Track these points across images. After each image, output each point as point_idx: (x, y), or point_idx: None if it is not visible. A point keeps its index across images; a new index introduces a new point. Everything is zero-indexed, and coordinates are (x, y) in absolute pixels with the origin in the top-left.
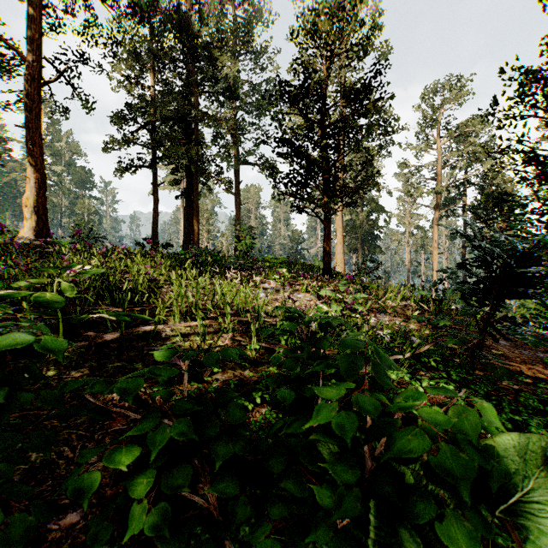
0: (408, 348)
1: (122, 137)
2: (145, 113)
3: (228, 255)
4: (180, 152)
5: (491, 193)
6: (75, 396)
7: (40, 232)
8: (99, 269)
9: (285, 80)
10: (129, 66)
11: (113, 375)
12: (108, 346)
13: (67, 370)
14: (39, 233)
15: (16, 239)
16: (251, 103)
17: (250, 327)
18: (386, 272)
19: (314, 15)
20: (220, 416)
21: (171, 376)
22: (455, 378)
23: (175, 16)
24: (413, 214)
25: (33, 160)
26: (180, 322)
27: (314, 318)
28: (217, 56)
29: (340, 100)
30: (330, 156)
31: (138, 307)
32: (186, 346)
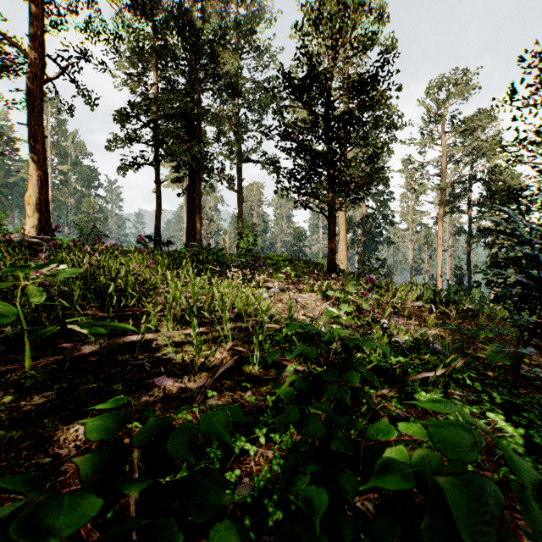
0: (441, 365)
1: (125, 135)
2: (147, 111)
3: (230, 253)
4: (182, 149)
5: (497, 189)
6: (29, 434)
7: (42, 230)
8: (78, 269)
9: (289, 71)
10: (132, 64)
11: (84, 401)
12: (87, 359)
13: (29, 394)
14: (42, 230)
15: (13, 236)
16: (253, 100)
17: (252, 335)
18: (389, 269)
19: (319, 2)
20: (213, 465)
21: (76, 528)
22: (499, 403)
23: (177, 13)
24: (417, 211)
25: (36, 158)
26: (173, 329)
27: (336, 336)
28: (219, 52)
29: (345, 92)
30: (336, 149)
31: (127, 312)
32: (177, 359)
